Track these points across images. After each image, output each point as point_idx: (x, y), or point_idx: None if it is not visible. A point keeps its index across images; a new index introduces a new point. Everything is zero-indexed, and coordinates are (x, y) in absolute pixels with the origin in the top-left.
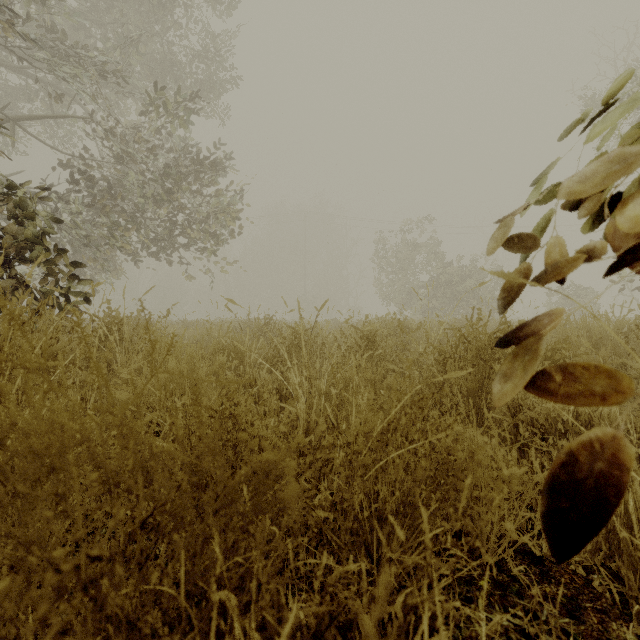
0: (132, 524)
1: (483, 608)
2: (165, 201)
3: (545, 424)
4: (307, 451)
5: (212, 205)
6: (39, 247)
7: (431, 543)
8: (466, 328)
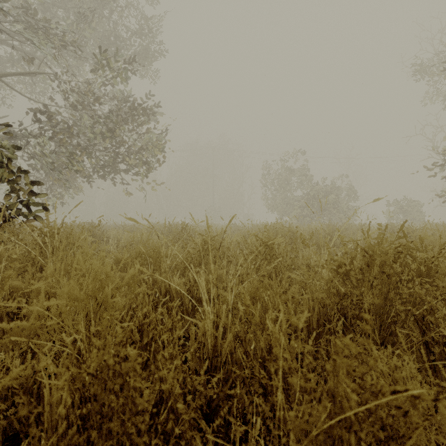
0: None
1: None
2: (110, 137)
3: None
4: None
5: (145, 140)
6: (2, 169)
7: None
8: (366, 242)
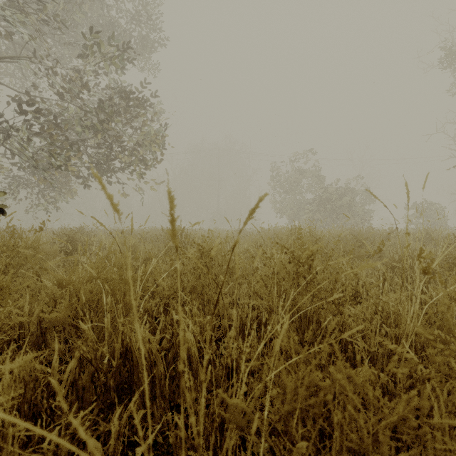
0: None
1: None
2: (101, 131)
3: None
4: None
5: (142, 135)
6: None
7: None
8: None
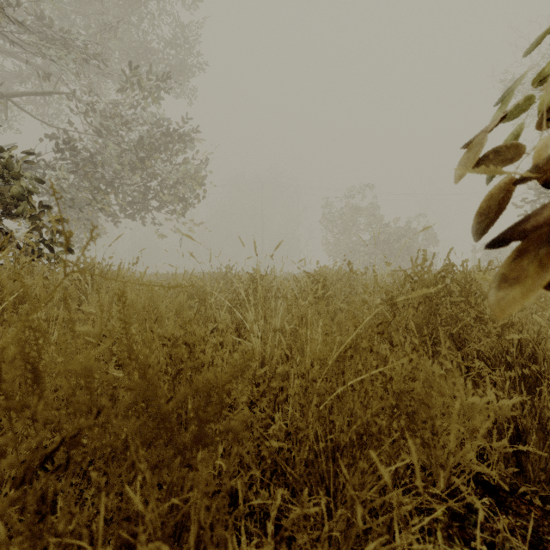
0: (16, 463)
1: (442, 541)
2: (140, 168)
3: (492, 357)
4: (261, 379)
5: (181, 172)
6: (24, 203)
7: (421, 487)
8: (412, 268)
